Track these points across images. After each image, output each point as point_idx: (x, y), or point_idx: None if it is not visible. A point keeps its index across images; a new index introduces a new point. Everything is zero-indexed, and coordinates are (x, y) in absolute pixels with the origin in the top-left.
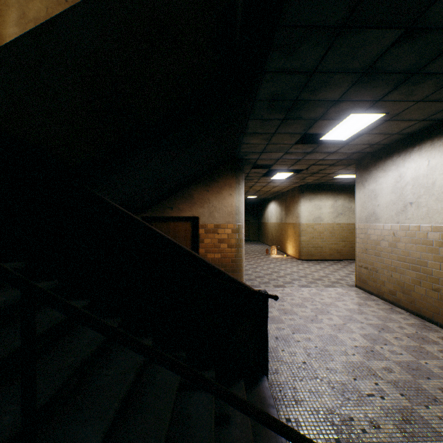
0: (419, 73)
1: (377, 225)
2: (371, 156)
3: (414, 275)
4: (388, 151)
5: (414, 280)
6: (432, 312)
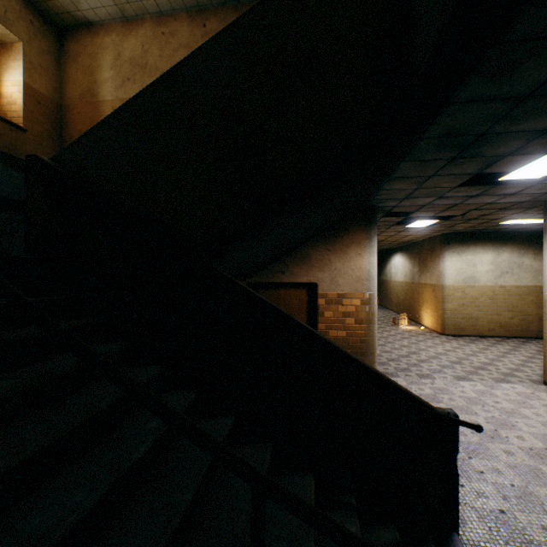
0: None
1: None
2: None
3: None
4: None
5: None
6: None
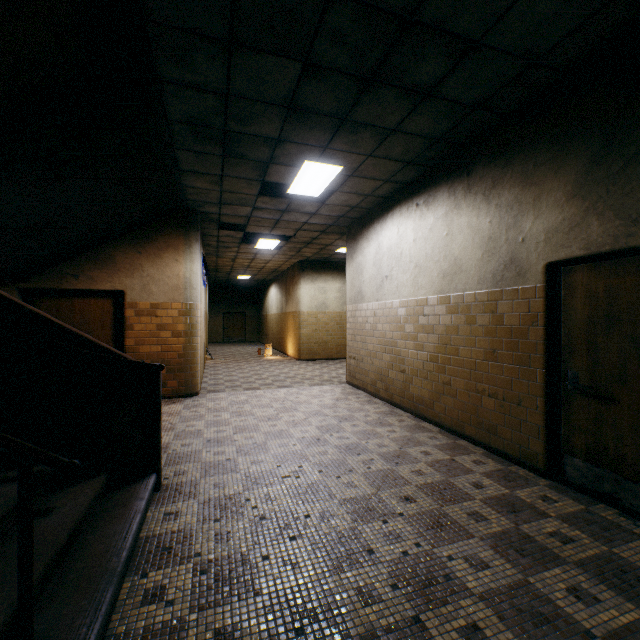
0: (350, 121)
1: (363, 305)
2: (358, 223)
3: (389, 359)
4: (371, 217)
5: (389, 364)
6: (400, 397)
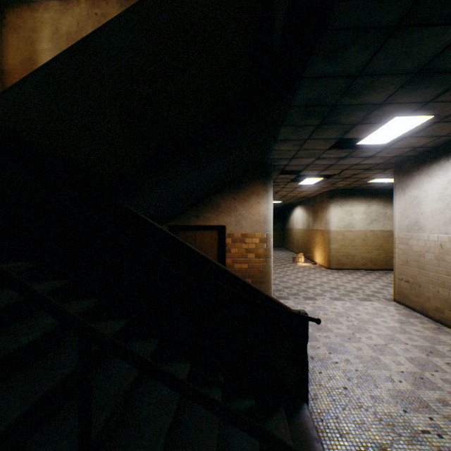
0: None
1: (421, 235)
2: (413, 160)
3: None
4: (434, 154)
5: None
6: None
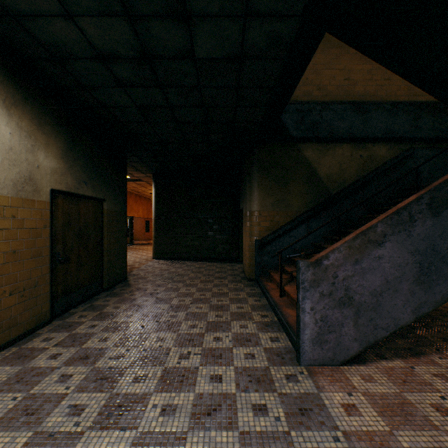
0: (123, 16)
1: None
2: None
3: None
4: None
5: None
6: None
